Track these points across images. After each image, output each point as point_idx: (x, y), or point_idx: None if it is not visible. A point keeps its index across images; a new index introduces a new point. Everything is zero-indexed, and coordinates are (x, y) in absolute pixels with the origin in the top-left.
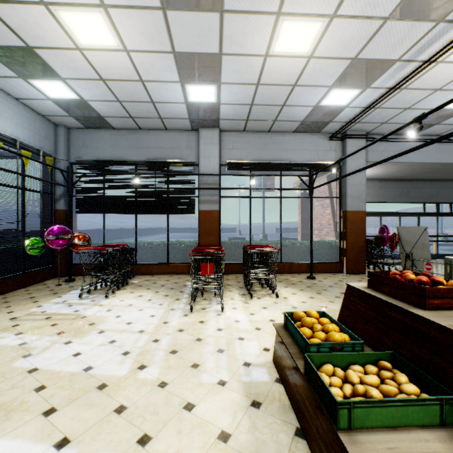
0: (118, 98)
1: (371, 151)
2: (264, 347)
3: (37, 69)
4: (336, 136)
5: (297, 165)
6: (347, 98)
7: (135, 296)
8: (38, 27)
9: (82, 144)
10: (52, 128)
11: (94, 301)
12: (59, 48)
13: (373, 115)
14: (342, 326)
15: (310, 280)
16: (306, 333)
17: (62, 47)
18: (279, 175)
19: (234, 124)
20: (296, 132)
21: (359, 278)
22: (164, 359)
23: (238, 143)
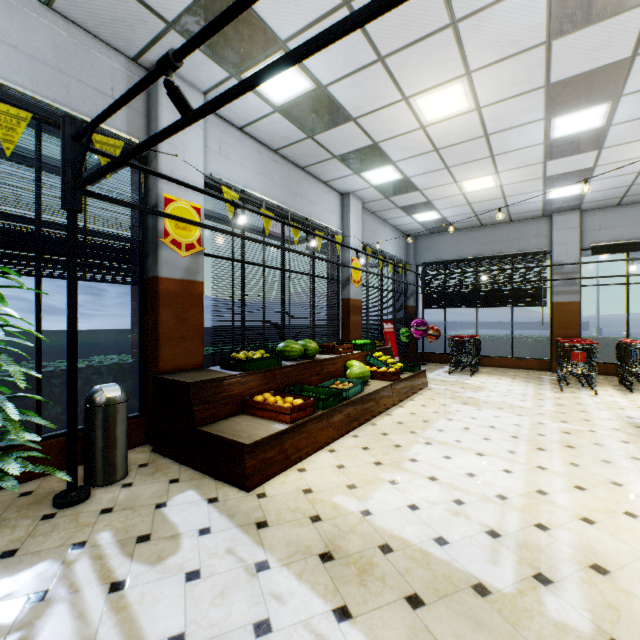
0: (474, 211)
1: None
2: None
3: (423, 209)
4: None
5: None
6: None
7: (495, 379)
8: (443, 191)
9: (426, 248)
10: (405, 239)
11: (463, 377)
12: (448, 197)
13: None
14: None
15: None
16: None
17: (451, 196)
18: None
19: (602, 203)
20: None
21: None
22: (554, 406)
23: (608, 221)
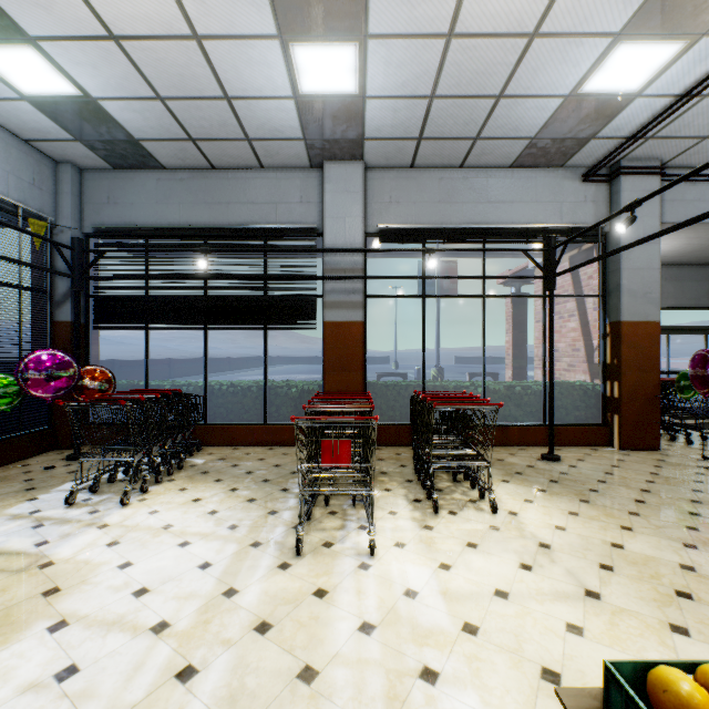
0: (156, 89)
1: (669, 202)
2: None
3: None
4: (597, 174)
5: (518, 231)
6: (647, 70)
7: (185, 502)
8: None
9: (106, 198)
10: (48, 168)
11: (94, 514)
12: None
13: (689, 117)
14: None
15: (550, 464)
16: None
17: None
18: (484, 250)
19: (393, 151)
20: (516, 167)
21: (654, 460)
22: None
23: (401, 191)
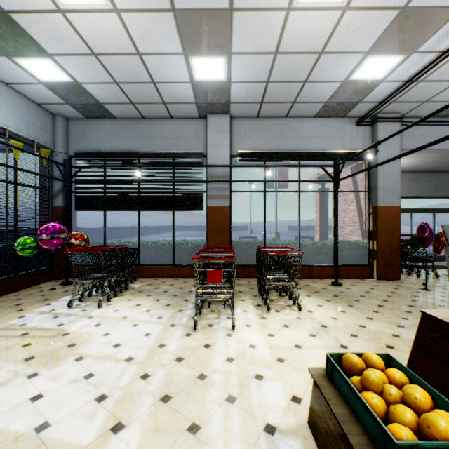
0: (115, 78)
1: (406, 137)
2: (292, 394)
3: (19, 42)
4: (364, 121)
5: (319, 154)
6: (385, 69)
7: (132, 306)
8: None
9: (82, 135)
10: (50, 118)
11: (84, 312)
12: (37, 11)
13: (413, 92)
14: (435, 393)
15: (335, 287)
16: (375, 405)
17: (41, 10)
18: (298, 166)
19: (247, 109)
20: (318, 117)
21: (395, 285)
22: (151, 412)
23: (251, 131)
